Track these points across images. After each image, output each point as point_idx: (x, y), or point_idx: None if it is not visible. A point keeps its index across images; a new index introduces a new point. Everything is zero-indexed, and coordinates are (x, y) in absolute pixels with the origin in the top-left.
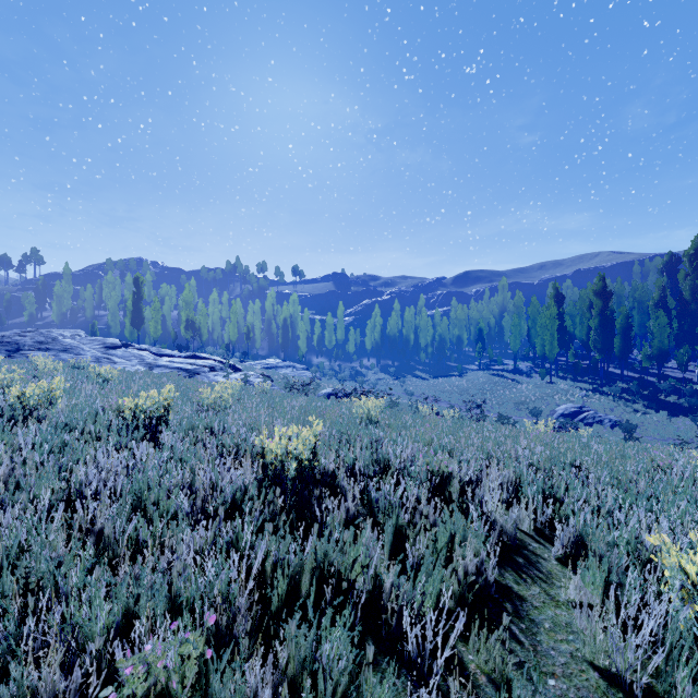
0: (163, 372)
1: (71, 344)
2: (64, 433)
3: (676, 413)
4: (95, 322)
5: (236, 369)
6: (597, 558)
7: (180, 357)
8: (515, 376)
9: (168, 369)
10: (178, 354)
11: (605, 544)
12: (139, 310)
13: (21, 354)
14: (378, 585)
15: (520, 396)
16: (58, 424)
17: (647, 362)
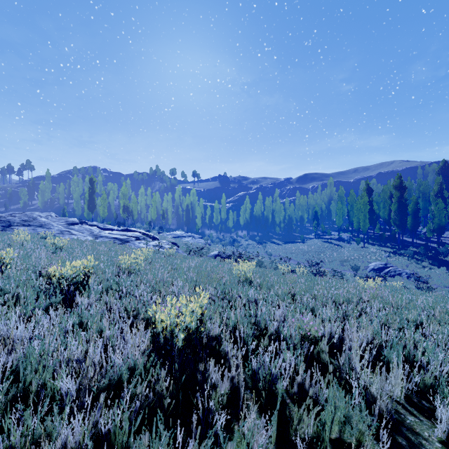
0: (103, 241)
1: (45, 221)
2: None
3: None
4: (65, 207)
5: (154, 238)
6: None
7: (118, 230)
8: (339, 243)
9: (108, 238)
10: (116, 228)
11: None
12: (92, 199)
13: (11, 229)
14: None
15: (344, 256)
16: None
17: (430, 234)
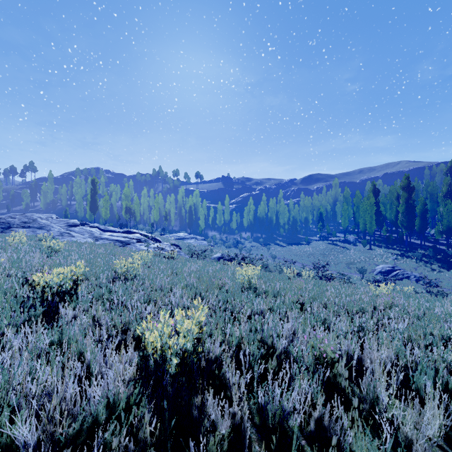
0: (103, 243)
1: (45, 223)
2: None
3: None
4: (67, 208)
5: (156, 240)
6: None
7: (119, 232)
8: (345, 245)
9: (108, 240)
10: (118, 230)
11: None
12: (94, 200)
13: (10, 231)
14: None
15: (349, 258)
16: None
17: (439, 236)
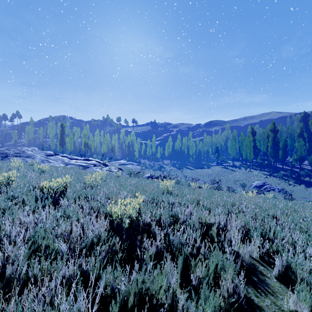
0: (71, 167)
1: (31, 153)
2: (9, 201)
3: (309, 186)
4: (43, 144)
5: (106, 165)
6: (304, 283)
7: (81, 159)
8: (233, 168)
9: (74, 165)
10: (80, 158)
11: (307, 272)
12: (63, 138)
13: (7, 159)
14: (175, 299)
15: (236, 177)
16: (8, 196)
17: (294, 162)
